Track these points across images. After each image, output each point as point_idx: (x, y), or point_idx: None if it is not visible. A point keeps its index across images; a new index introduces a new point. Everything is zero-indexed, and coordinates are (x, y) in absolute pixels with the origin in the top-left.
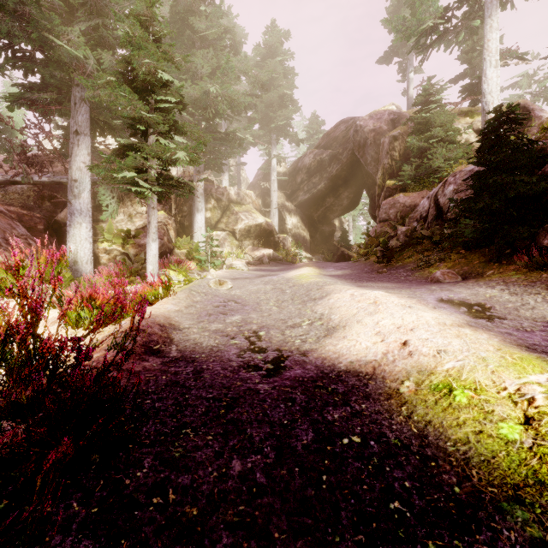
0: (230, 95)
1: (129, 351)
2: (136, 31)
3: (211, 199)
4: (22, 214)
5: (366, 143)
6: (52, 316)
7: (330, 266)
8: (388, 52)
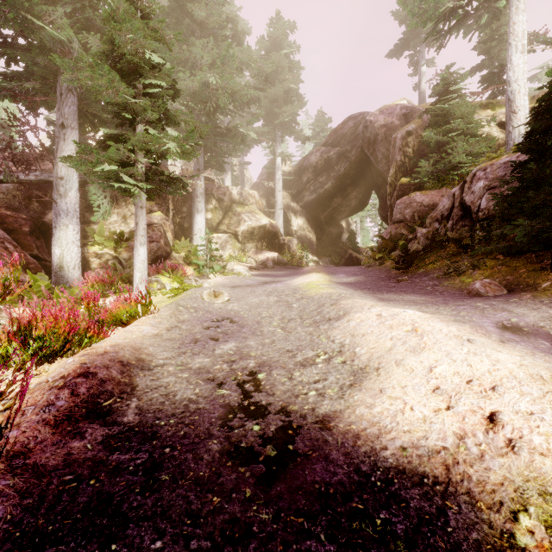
0: (232, 87)
1: None
2: (120, 3)
3: (212, 200)
4: (6, 215)
5: (376, 139)
6: None
7: (341, 272)
8: (398, 45)
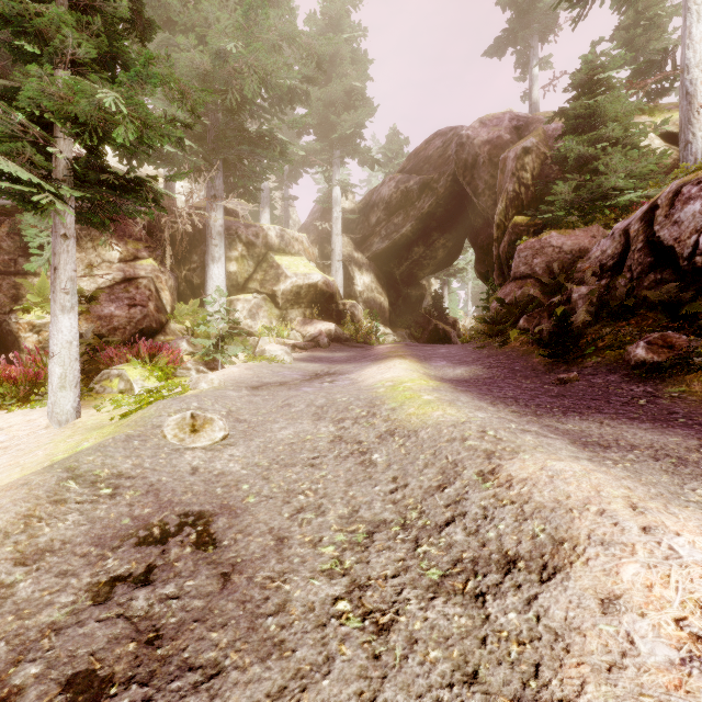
0: (264, 65)
1: None
2: None
3: (238, 244)
4: None
5: (476, 162)
6: None
7: (437, 356)
8: (501, 39)
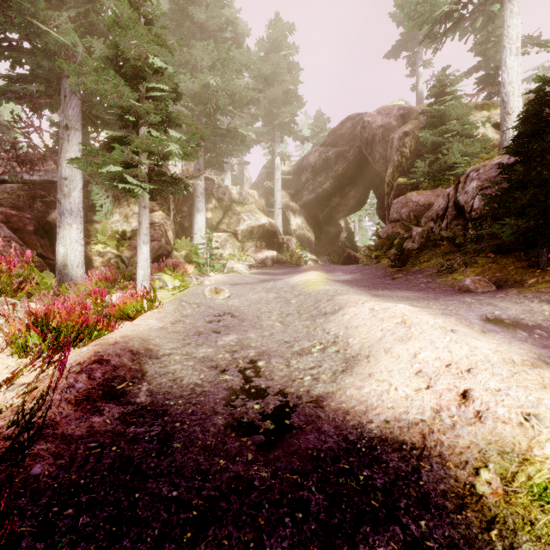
0: (231, 88)
1: (35, 432)
2: (124, 10)
3: (212, 199)
4: (11, 214)
5: (374, 140)
6: (1, 339)
7: (338, 270)
8: (396, 46)
